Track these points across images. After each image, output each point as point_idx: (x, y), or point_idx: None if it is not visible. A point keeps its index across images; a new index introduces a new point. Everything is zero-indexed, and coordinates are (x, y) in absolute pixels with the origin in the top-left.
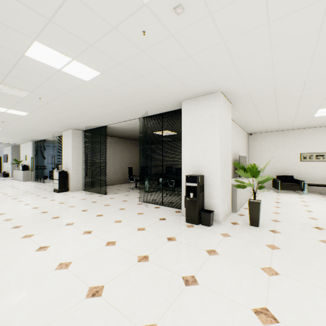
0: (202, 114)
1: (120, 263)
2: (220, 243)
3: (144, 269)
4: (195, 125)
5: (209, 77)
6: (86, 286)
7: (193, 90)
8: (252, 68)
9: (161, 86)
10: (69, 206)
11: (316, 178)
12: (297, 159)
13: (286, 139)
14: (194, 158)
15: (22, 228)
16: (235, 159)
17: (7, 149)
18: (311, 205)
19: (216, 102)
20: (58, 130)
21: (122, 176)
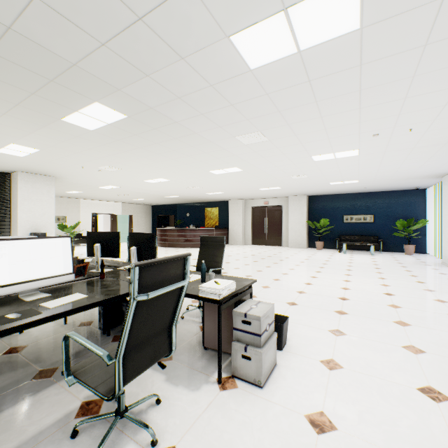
0: (41, 188)
1: None
2: None
3: None
4: (34, 195)
5: (67, 174)
6: None
7: (45, 173)
8: (86, 179)
9: (35, 167)
10: None
11: None
12: None
13: None
14: (33, 220)
15: None
16: None
17: None
18: None
19: (53, 183)
20: None
21: None
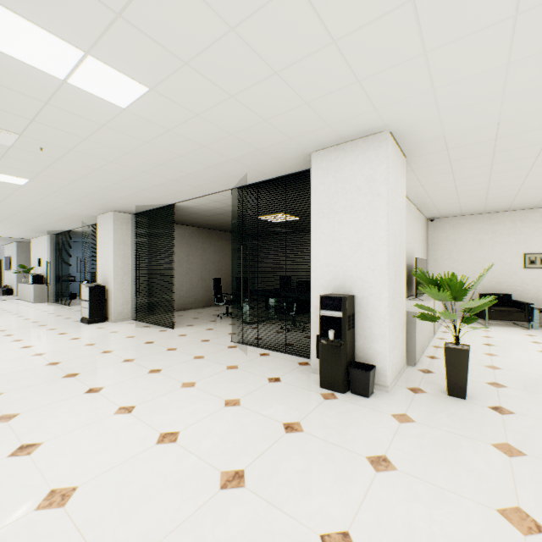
0: (351, 177)
1: (181, 492)
2: (394, 439)
3: (233, 511)
4: (338, 198)
5: (369, 96)
6: None
7: (335, 128)
8: (462, 73)
9: (272, 119)
10: (102, 351)
11: None
12: (518, 265)
13: (496, 228)
14: (335, 262)
15: (0, 399)
16: (406, 264)
17: (11, 248)
18: None
19: (379, 151)
20: (90, 212)
21: (204, 294)
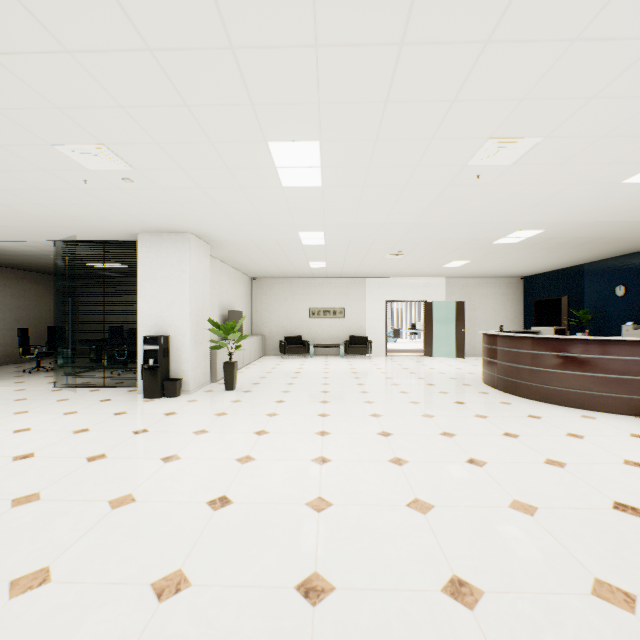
0: (168, 257)
1: (49, 439)
2: (183, 407)
3: (85, 436)
4: (159, 270)
5: (172, 220)
6: (9, 457)
7: (154, 227)
8: (218, 223)
9: (105, 216)
10: None
11: (324, 337)
12: (307, 315)
13: (295, 289)
14: (157, 314)
15: None
16: (226, 314)
17: None
18: (306, 367)
19: (186, 245)
20: None
21: None
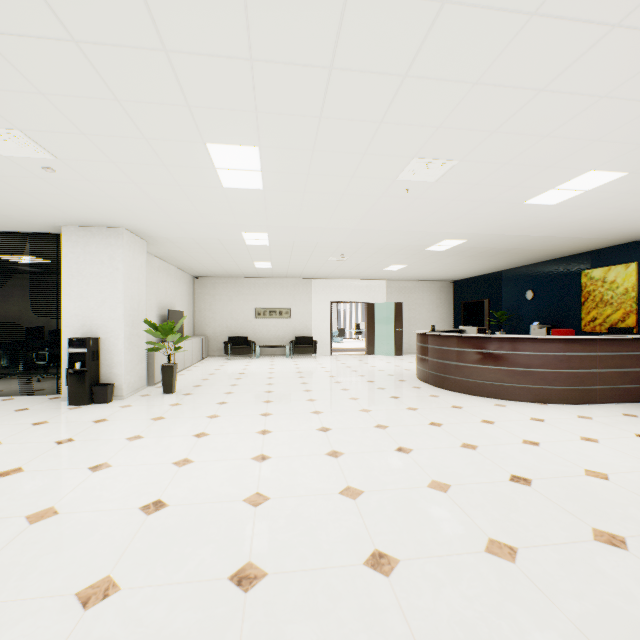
0: (98, 253)
1: None
2: (115, 413)
3: None
4: (87, 266)
5: (102, 214)
6: None
7: (82, 220)
8: (155, 219)
9: (21, 206)
10: None
11: (270, 338)
12: (253, 316)
13: (241, 289)
14: (85, 314)
15: None
16: (165, 314)
17: None
18: (251, 368)
19: (118, 240)
20: None
21: None
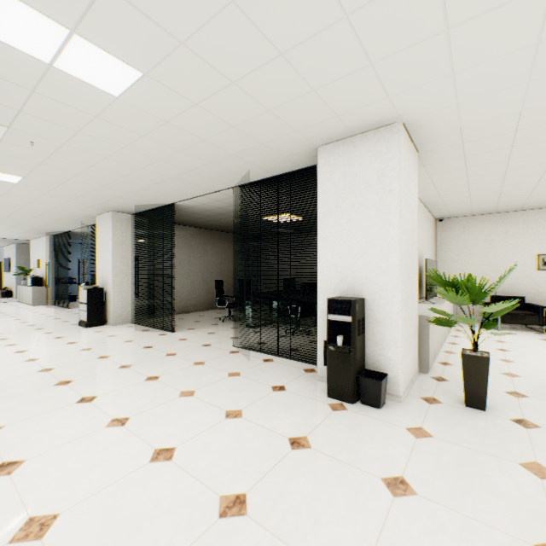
0: (361, 172)
1: (175, 522)
2: (412, 458)
3: (233, 545)
4: (347, 195)
5: (382, 82)
6: None
7: (344, 119)
8: (486, 54)
9: (277, 109)
10: (98, 356)
11: None
12: (532, 266)
13: (508, 228)
14: (343, 263)
15: None
16: None
17: (10, 249)
18: None
19: (391, 144)
20: (88, 213)
21: (205, 297)
